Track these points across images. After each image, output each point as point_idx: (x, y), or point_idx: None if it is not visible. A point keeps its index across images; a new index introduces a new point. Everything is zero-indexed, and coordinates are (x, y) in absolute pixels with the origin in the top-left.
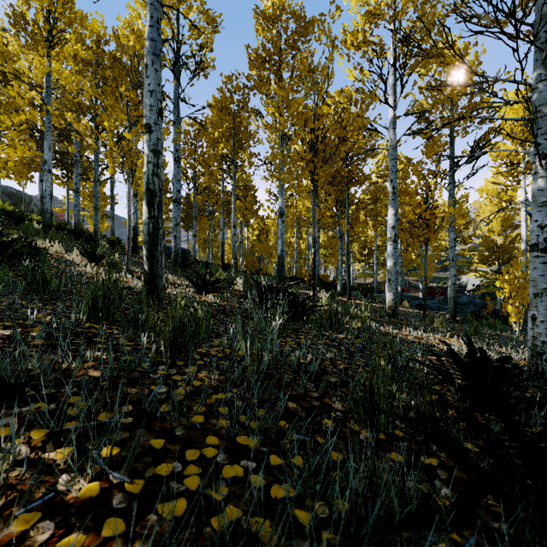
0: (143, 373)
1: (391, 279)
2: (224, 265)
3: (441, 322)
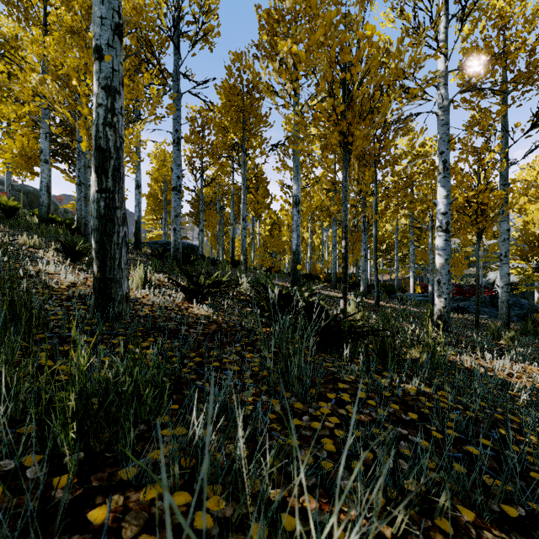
0: None
1: (441, 281)
2: (234, 261)
3: (512, 338)
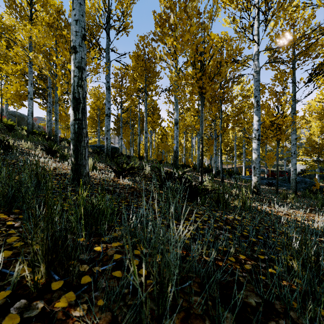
0: None
1: (255, 167)
2: (140, 157)
3: (293, 198)
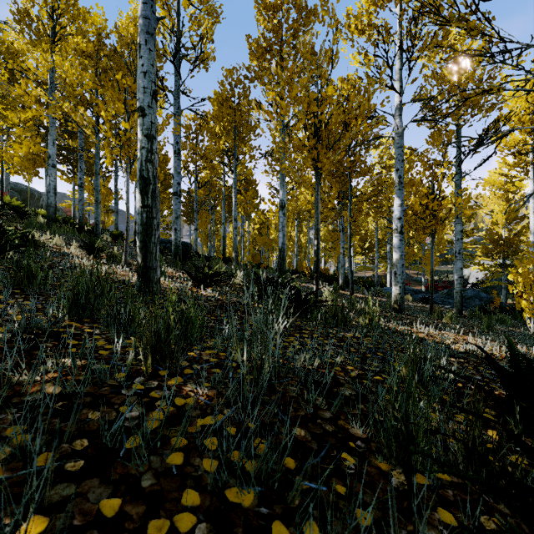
0: (114, 388)
1: (397, 273)
2: (225, 258)
3: (450, 318)
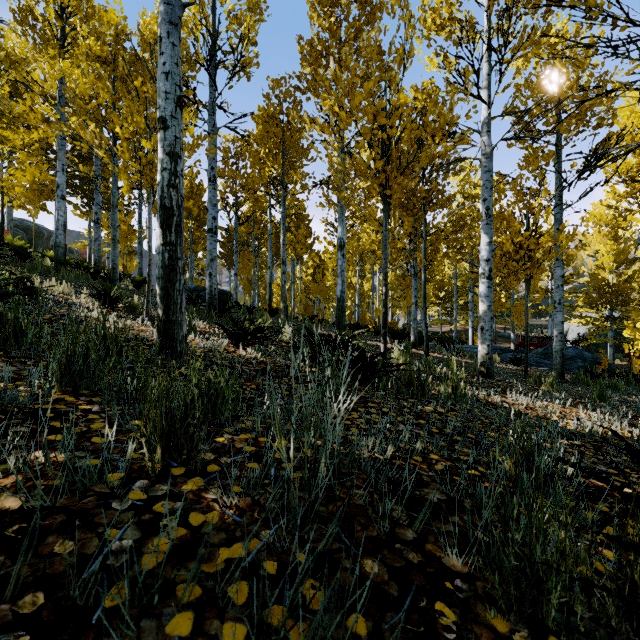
0: (102, 499)
1: (484, 328)
2: (272, 310)
3: (552, 384)
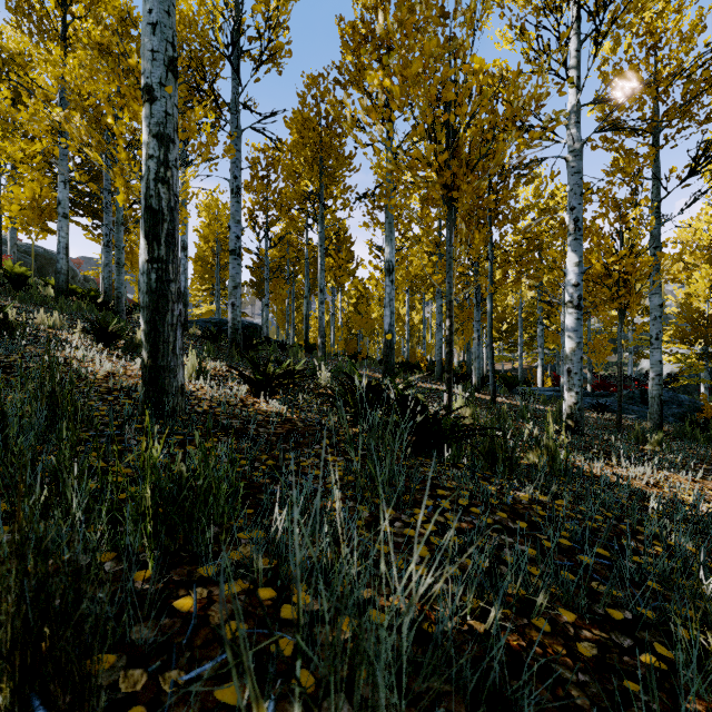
0: None
1: (571, 370)
2: (308, 346)
3: (660, 442)
